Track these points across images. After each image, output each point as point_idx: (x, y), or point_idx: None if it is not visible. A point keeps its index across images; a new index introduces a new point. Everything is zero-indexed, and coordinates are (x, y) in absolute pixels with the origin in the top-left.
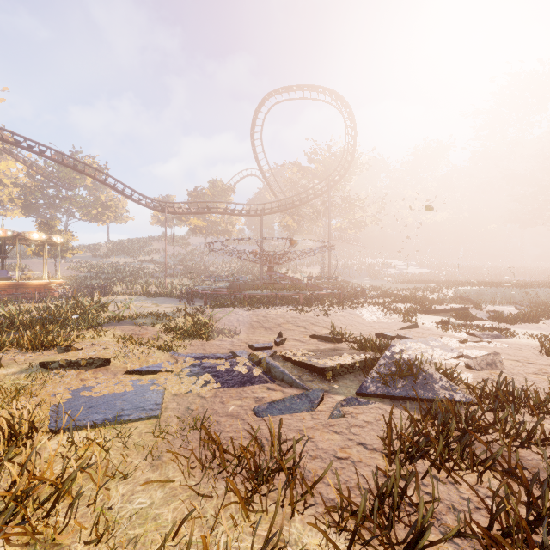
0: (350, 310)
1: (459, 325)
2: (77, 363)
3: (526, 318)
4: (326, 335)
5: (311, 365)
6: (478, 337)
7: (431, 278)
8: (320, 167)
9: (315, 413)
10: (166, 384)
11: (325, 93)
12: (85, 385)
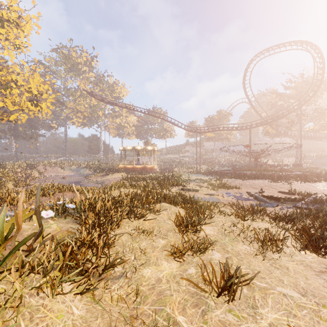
0: (308, 183)
1: None
2: (190, 189)
3: None
4: (286, 191)
5: (274, 197)
6: None
7: None
8: (294, 90)
9: (273, 208)
10: (219, 197)
11: (296, 45)
12: (194, 195)
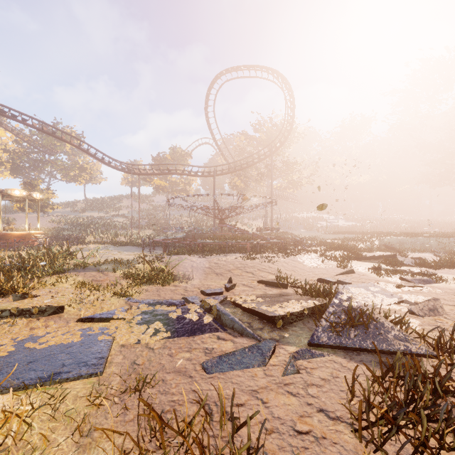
0: (291, 257)
1: (390, 270)
2: (29, 311)
3: (449, 264)
4: (272, 281)
5: (261, 313)
6: (411, 282)
7: (357, 229)
8: (264, 135)
9: (268, 368)
10: (115, 333)
11: (268, 72)
12: (33, 334)
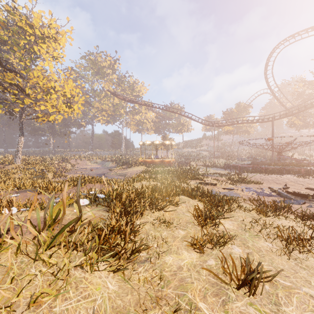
0: None
1: None
2: (208, 183)
3: None
4: None
5: (300, 194)
6: None
7: None
8: None
9: (300, 206)
10: (238, 192)
11: None
12: (212, 189)
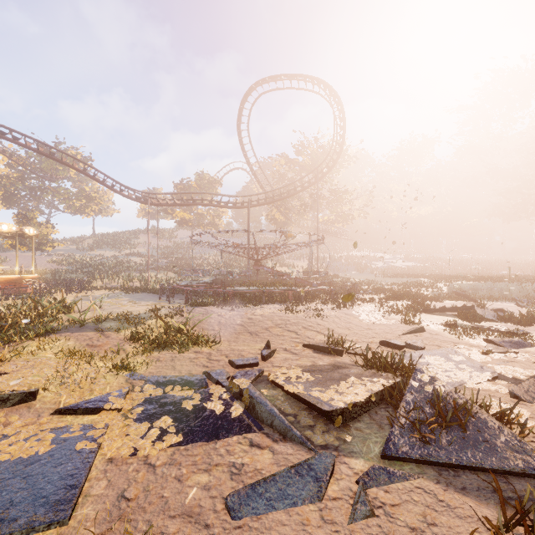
0: (344, 309)
1: (470, 328)
2: None
3: None
4: (322, 345)
5: (311, 403)
6: (499, 345)
7: (419, 271)
8: (308, 159)
9: (326, 506)
10: (103, 436)
11: (313, 82)
12: None
